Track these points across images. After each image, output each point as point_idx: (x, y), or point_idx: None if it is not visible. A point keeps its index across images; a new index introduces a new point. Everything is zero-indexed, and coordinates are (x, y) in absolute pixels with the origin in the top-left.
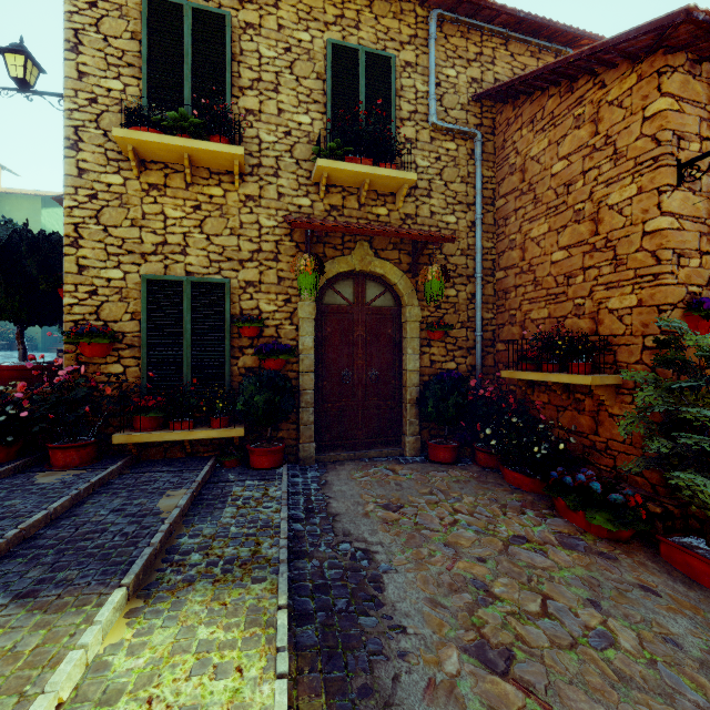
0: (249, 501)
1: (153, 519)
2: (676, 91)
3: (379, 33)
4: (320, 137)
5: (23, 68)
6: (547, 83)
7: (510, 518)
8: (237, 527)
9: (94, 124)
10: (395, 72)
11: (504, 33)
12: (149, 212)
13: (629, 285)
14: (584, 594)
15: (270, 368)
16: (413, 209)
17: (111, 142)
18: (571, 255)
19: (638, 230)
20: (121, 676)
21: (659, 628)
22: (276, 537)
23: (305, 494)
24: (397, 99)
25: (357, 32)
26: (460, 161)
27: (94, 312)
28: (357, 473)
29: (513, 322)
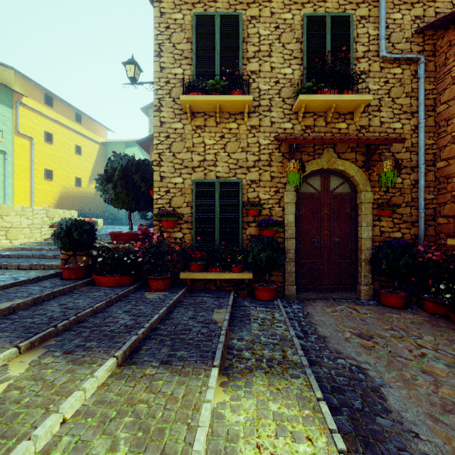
0: (264, 321)
1: (214, 326)
2: None
3: (340, 1)
4: (300, 80)
5: (134, 71)
6: None
7: None
8: (265, 337)
9: (168, 95)
10: (353, 25)
11: None
12: (196, 142)
13: None
14: None
15: (266, 236)
16: (366, 121)
17: (176, 104)
18: None
19: None
20: (233, 425)
21: None
22: (294, 348)
23: (297, 320)
24: (354, 44)
25: (324, 4)
26: (405, 81)
27: (168, 202)
28: (328, 308)
29: None
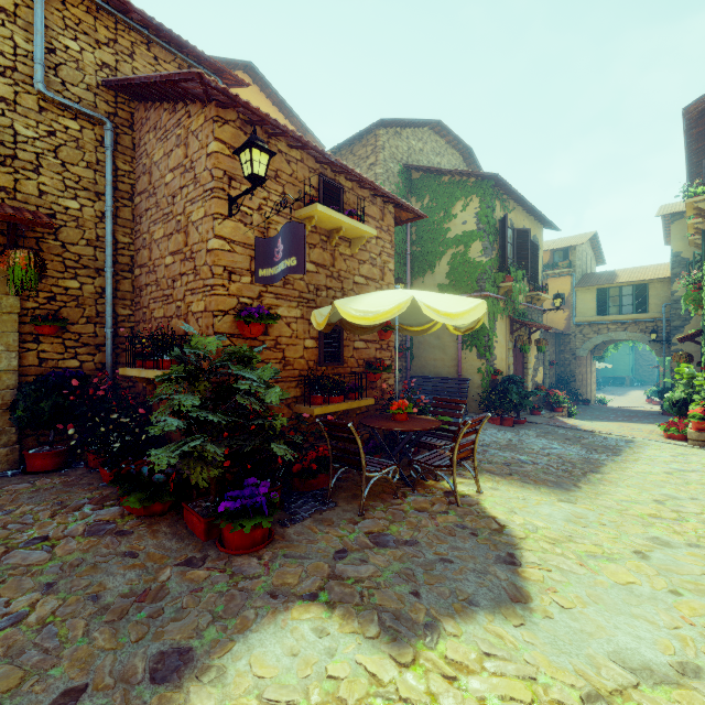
0: None
1: None
2: (228, 140)
3: None
4: None
5: None
6: (155, 96)
7: (55, 519)
8: None
9: None
10: None
11: (143, 32)
12: None
13: (201, 293)
14: (48, 579)
15: None
16: (9, 181)
17: None
18: (175, 261)
19: (205, 247)
20: None
21: (96, 588)
22: None
23: None
24: None
25: None
26: (87, 145)
27: None
28: None
29: (145, 320)
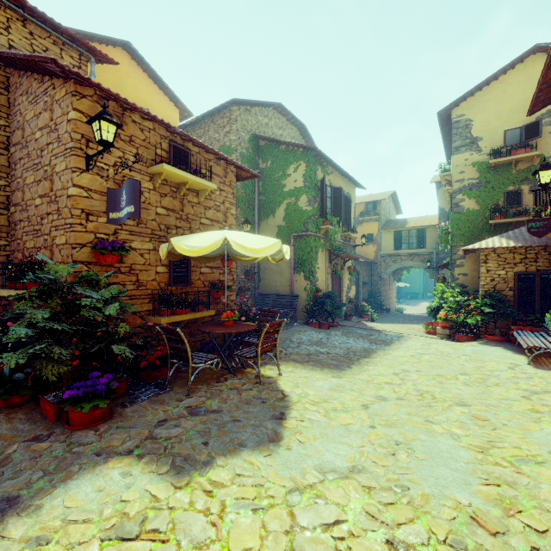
0: None
1: None
2: (85, 110)
3: None
4: None
5: None
6: (25, 67)
7: None
8: None
9: None
10: None
11: (18, 11)
12: None
13: (63, 229)
14: None
15: None
16: None
17: None
18: (43, 203)
19: (66, 193)
20: None
21: None
22: None
23: None
24: None
25: None
26: None
27: None
28: None
29: (19, 249)
